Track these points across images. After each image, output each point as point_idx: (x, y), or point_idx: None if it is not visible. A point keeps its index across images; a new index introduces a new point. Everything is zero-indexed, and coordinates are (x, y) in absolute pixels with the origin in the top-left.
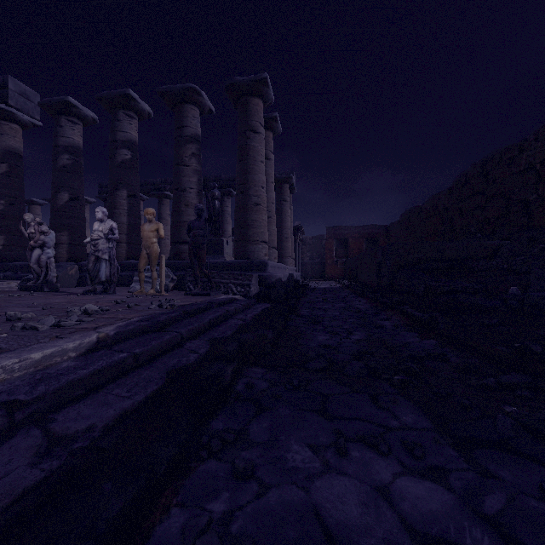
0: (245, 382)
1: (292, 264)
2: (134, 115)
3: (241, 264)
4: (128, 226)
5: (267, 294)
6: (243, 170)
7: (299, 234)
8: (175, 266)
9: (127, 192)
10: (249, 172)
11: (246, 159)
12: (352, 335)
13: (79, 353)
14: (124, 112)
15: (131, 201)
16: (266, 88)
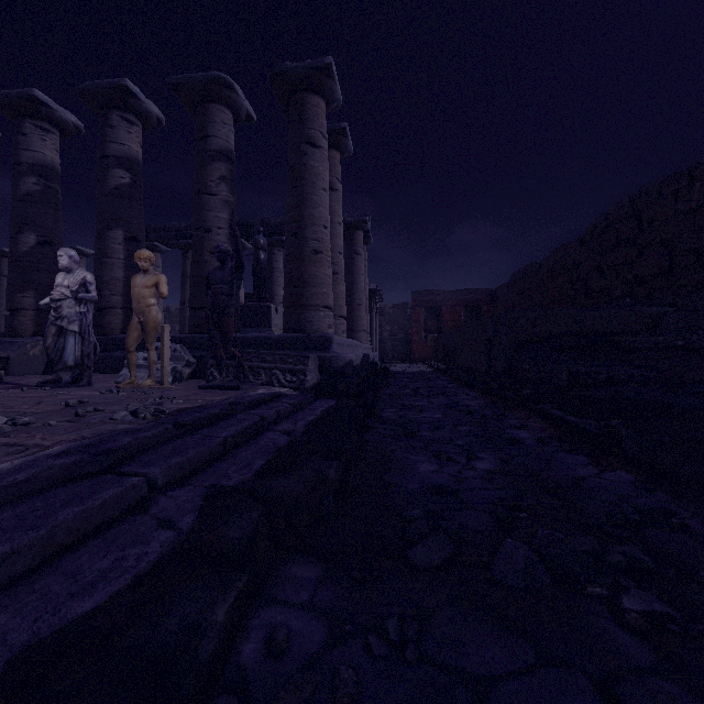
0: (268, 625)
1: (367, 341)
2: (136, 120)
3: (293, 340)
4: (125, 284)
5: (332, 384)
6: (296, 202)
7: (376, 301)
8: (195, 343)
9: (123, 233)
10: (305, 204)
11: (301, 185)
12: (475, 460)
13: None
14: (120, 115)
15: (130, 246)
16: (331, 80)
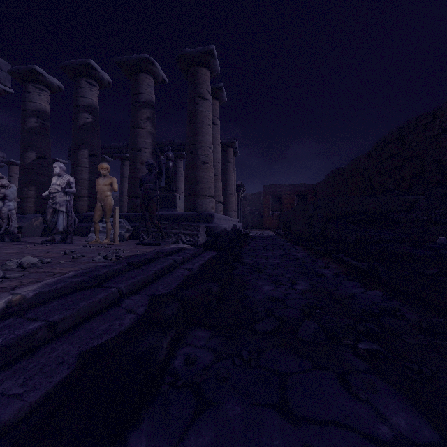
0: (186, 354)
1: (235, 216)
2: (95, 83)
3: (190, 216)
4: (89, 182)
5: (214, 243)
6: (192, 132)
7: (241, 191)
8: (131, 218)
9: (88, 152)
10: (197, 134)
11: (195, 122)
12: (296, 284)
13: None
14: (86, 80)
15: (92, 160)
16: (213, 59)
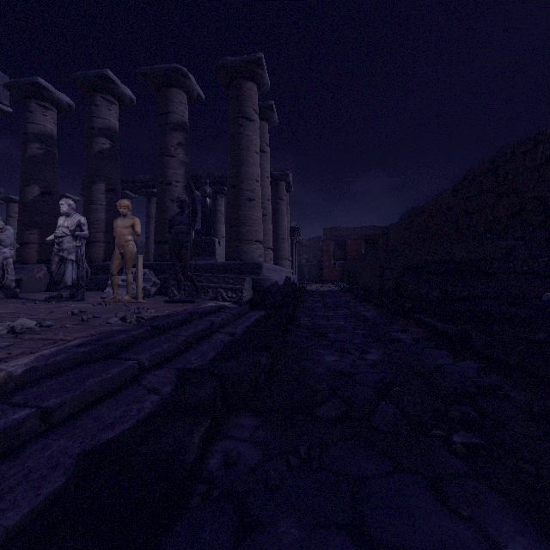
0: (224, 450)
1: (289, 266)
2: (114, 100)
3: (233, 266)
4: (106, 224)
5: (262, 299)
6: (235, 162)
7: (295, 235)
8: (159, 269)
9: (105, 186)
10: (241, 164)
11: (239, 149)
12: (366, 353)
13: None
14: (102, 96)
15: (110, 195)
16: (261, 70)
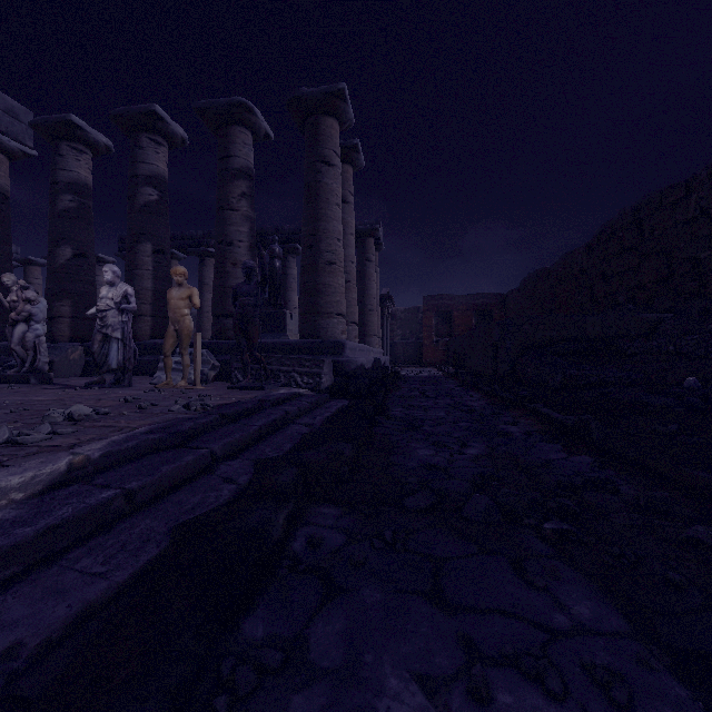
0: (308, 535)
1: (378, 345)
2: (163, 141)
3: (309, 345)
4: (153, 293)
5: (345, 386)
6: (311, 216)
7: (387, 305)
8: (218, 348)
9: (152, 247)
10: (319, 219)
11: (316, 201)
12: (466, 447)
13: (31, 493)
14: (149, 137)
15: (158, 258)
16: (344, 103)
